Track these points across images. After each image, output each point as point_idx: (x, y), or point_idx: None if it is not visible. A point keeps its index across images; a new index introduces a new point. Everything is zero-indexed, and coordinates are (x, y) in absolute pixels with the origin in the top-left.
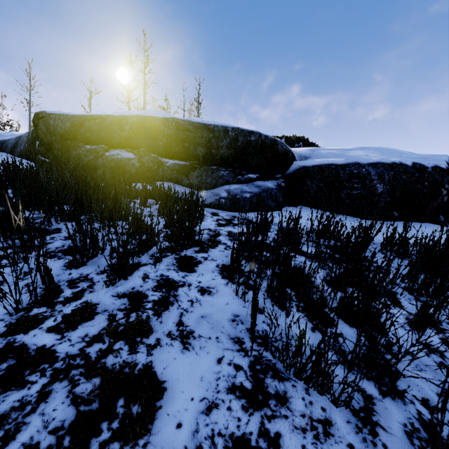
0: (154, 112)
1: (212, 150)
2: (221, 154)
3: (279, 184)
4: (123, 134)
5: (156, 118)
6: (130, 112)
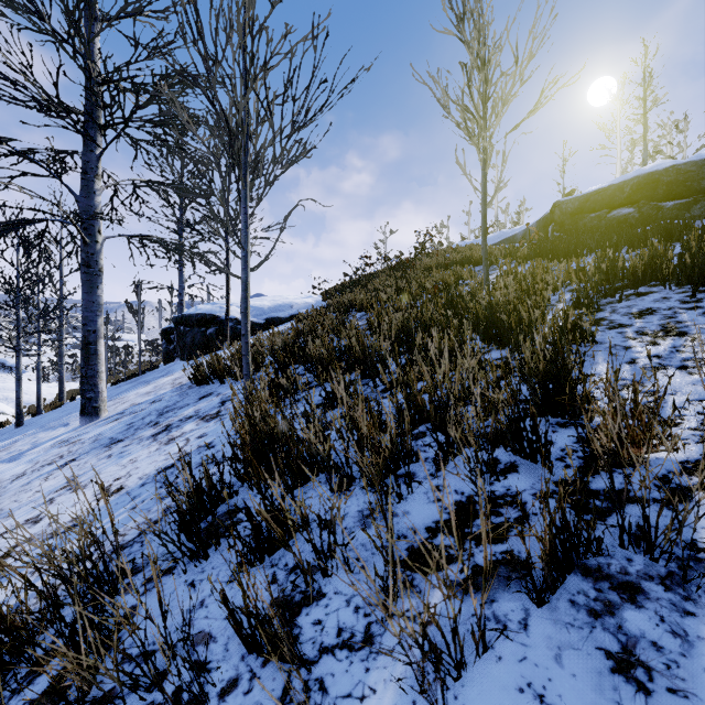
0: (654, 166)
1: None
2: None
3: None
4: (623, 195)
5: (654, 172)
6: (628, 175)
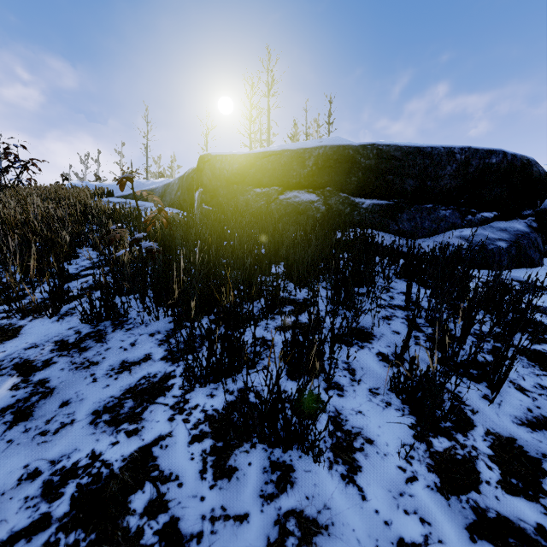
0: (333, 140)
1: (427, 182)
2: (440, 187)
3: (529, 225)
4: (304, 171)
5: (348, 146)
6: (301, 144)
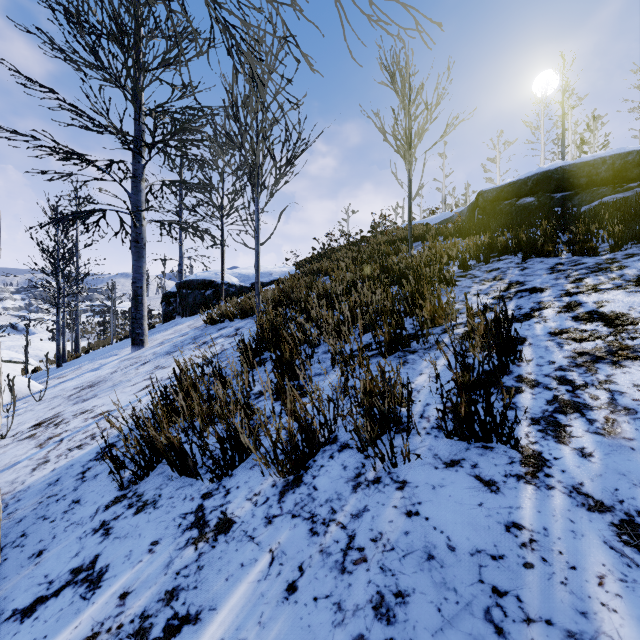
0: (550, 165)
1: (592, 177)
2: (600, 178)
3: None
4: (527, 188)
5: (548, 171)
6: (532, 172)
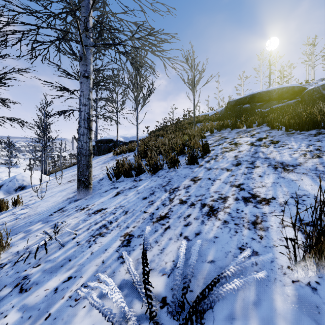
0: (256, 91)
1: (270, 97)
2: (273, 97)
3: (297, 100)
4: (246, 100)
5: (254, 94)
6: (249, 93)
